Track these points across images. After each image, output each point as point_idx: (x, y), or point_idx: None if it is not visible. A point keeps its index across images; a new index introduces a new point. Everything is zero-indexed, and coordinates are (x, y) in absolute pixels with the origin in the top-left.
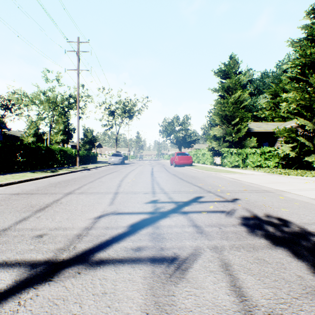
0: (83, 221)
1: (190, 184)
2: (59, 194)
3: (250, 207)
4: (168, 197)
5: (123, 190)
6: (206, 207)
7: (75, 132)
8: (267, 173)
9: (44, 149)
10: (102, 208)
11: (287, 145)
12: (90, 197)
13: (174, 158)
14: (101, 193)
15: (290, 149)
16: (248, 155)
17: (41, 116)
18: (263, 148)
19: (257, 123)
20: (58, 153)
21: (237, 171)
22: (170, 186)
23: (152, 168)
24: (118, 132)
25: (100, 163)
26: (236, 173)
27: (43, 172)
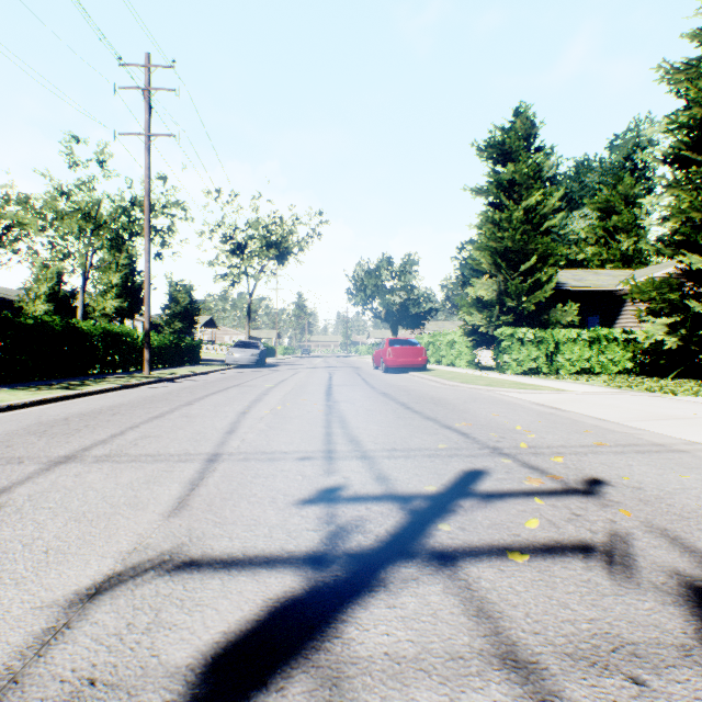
0: (6, 624)
1: (434, 423)
2: (28, 464)
3: (670, 522)
4: (375, 473)
5: (239, 445)
6: (515, 526)
7: None
8: (620, 391)
9: (59, 329)
10: (132, 535)
11: (657, 321)
12: (123, 475)
13: (383, 351)
14: (164, 459)
15: (665, 330)
16: (561, 344)
17: (58, 251)
18: (594, 329)
19: (573, 272)
20: (99, 339)
21: (543, 384)
22: (378, 432)
23: (331, 375)
24: (253, 292)
25: (206, 365)
26: (542, 390)
27: (47, 387)
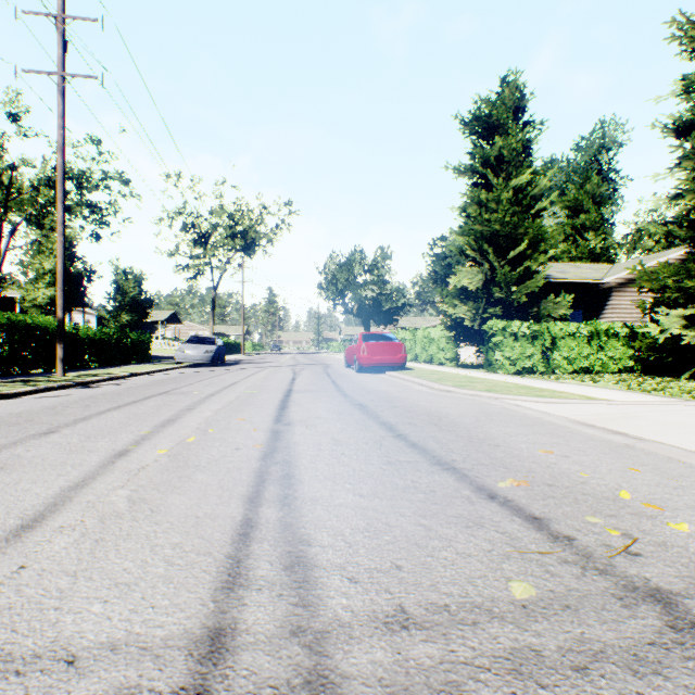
0: None
1: (458, 480)
2: None
3: None
4: None
5: None
6: None
7: (91, 280)
8: (665, 399)
9: None
10: None
11: (672, 313)
12: None
13: (356, 348)
14: None
15: (682, 322)
16: (558, 340)
17: None
18: (592, 323)
19: (553, 265)
20: None
21: (557, 389)
22: (356, 518)
23: (295, 376)
24: (218, 285)
25: (155, 363)
26: (567, 398)
27: None
